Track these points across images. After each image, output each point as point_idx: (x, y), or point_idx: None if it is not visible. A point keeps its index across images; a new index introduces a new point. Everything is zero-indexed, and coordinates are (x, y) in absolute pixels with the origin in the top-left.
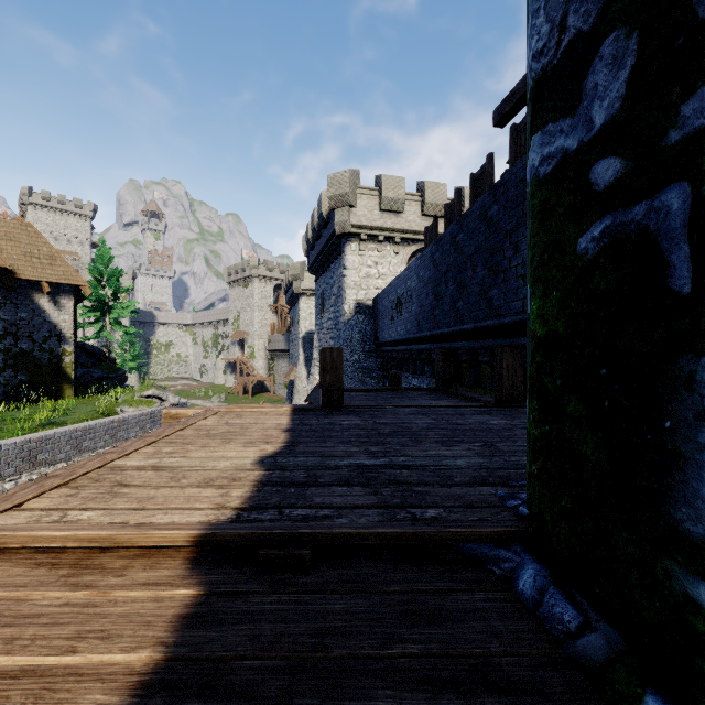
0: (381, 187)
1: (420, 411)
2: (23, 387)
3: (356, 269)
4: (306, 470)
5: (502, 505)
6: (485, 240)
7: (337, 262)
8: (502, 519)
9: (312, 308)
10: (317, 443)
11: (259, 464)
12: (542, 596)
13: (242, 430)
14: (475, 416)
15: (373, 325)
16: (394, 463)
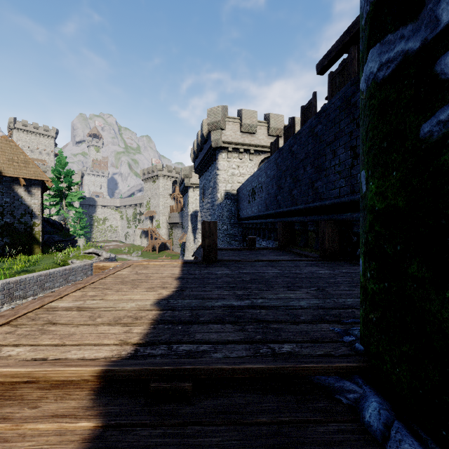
0: (241, 117)
1: (269, 264)
2: (7, 247)
3: (225, 170)
4: (191, 310)
5: (340, 340)
6: (312, 149)
7: (213, 166)
8: (343, 353)
9: (197, 196)
10: (199, 288)
11: (156, 305)
12: (387, 429)
13: (147, 278)
14: (307, 268)
15: (236, 206)
16: (255, 304)
